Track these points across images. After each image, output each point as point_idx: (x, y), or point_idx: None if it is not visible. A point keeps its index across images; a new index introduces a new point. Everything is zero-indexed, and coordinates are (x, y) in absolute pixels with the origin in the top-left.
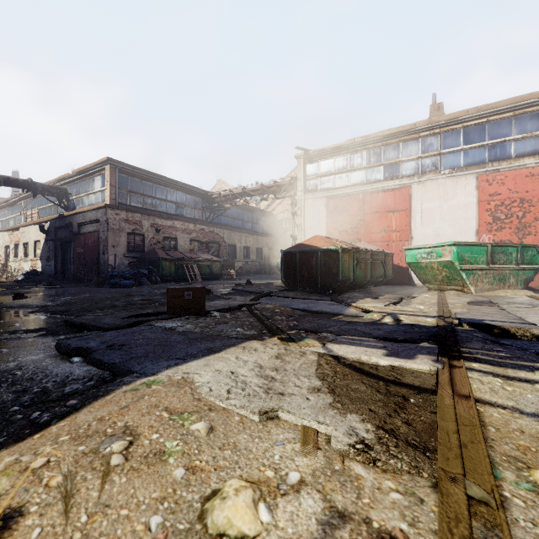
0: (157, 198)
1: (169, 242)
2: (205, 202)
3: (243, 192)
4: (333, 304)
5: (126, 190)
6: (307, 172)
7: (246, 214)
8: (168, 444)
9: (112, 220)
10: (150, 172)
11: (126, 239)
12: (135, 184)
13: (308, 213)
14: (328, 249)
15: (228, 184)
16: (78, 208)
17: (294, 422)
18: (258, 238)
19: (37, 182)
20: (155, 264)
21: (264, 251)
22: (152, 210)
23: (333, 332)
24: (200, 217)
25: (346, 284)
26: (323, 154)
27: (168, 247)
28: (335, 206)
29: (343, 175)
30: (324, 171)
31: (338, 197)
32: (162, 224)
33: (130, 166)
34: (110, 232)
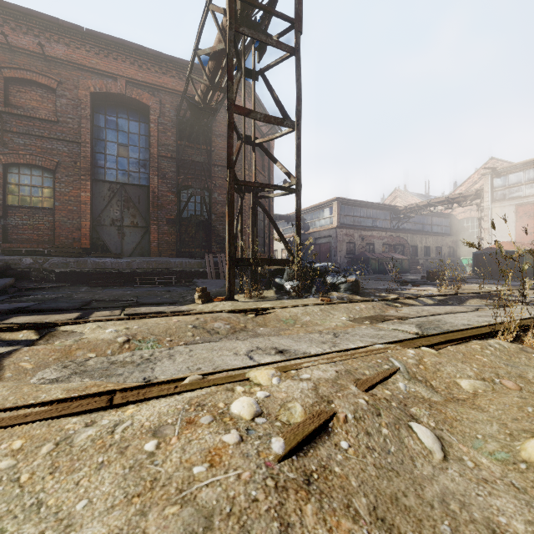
0: (361, 217)
1: (369, 246)
2: (392, 214)
3: (428, 204)
4: (514, 282)
5: (344, 215)
6: (494, 185)
7: (425, 218)
8: (473, 286)
9: (339, 235)
10: (357, 200)
11: (346, 246)
12: (348, 210)
13: (495, 219)
14: (513, 251)
15: (404, 191)
16: (312, 228)
17: (495, 288)
18: (437, 238)
19: (290, 215)
20: (365, 262)
21: (444, 249)
22: (358, 225)
23: (509, 286)
24: (388, 226)
25: (529, 274)
26: (512, 169)
27: (368, 250)
28: (525, 212)
29: (533, 185)
30: (513, 183)
31: (529, 204)
32: (365, 234)
33: (347, 199)
34: (338, 243)
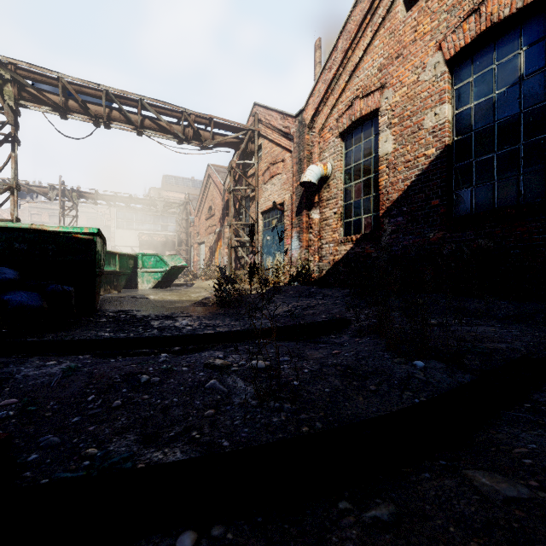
0: None
1: None
2: None
3: None
4: None
5: None
6: None
7: None
8: None
9: None
10: None
11: None
12: None
13: None
14: None
15: None
16: None
17: None
18: None
19: None
20: None
21: None
22: None
23: None
24: None
25: None
26: None
27: None
28: None
29: None
30: None
31: None
32: None
33: None
34: None
